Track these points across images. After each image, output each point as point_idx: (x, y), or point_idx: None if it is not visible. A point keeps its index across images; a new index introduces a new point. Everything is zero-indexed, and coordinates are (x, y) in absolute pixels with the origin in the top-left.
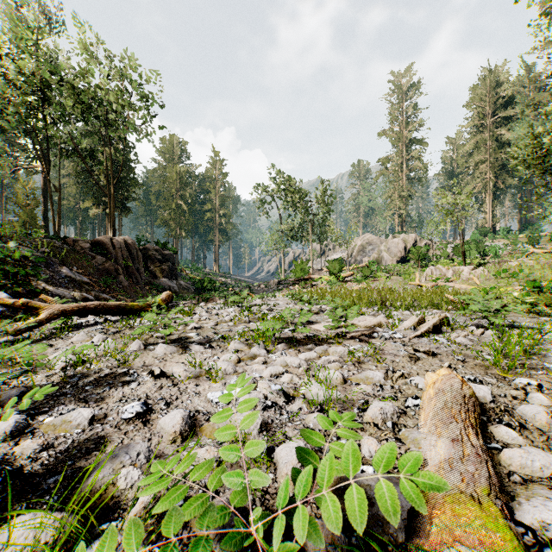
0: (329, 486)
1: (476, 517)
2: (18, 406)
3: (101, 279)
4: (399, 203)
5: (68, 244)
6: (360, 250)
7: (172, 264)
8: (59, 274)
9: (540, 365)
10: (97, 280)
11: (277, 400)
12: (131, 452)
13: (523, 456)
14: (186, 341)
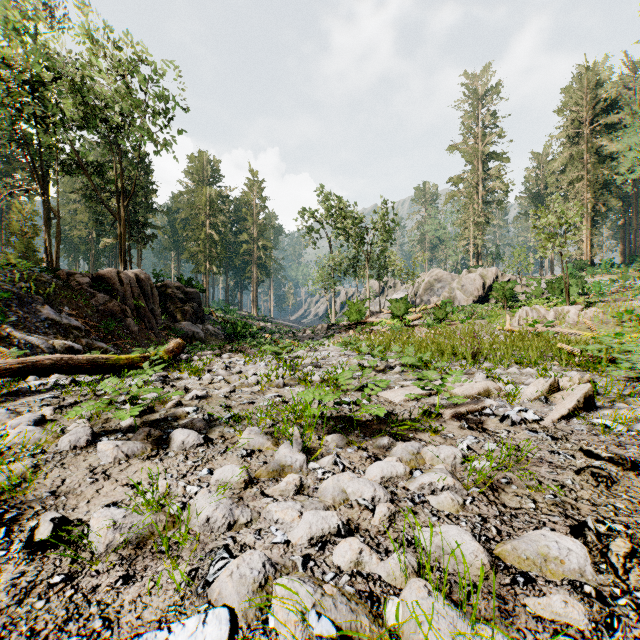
0: None
1: None
2: None
3: (101, 323)
4: (475, 231)
5: (60, 278)
6: (426, 288)
7: (197, 304)
8: (38, 316)
9: None
10: (96, 324)
11: None
12: None
13: None
14: (172, 424)
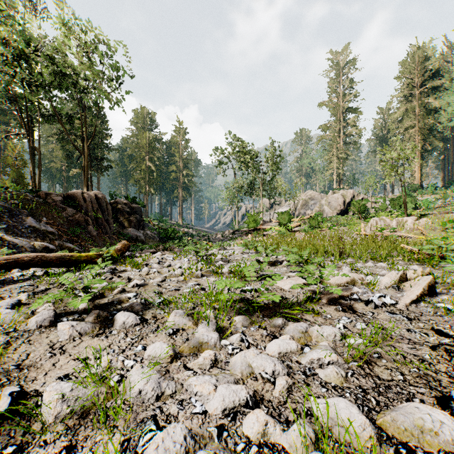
0: None
1: None
2: None
3: (70, 229)
4: (337, 163)
5: (40, 197)
6: (303, 204)
7: (139, 216)
8: (23, 224)
9: None
10: (66, 230)
11: None
12: None
13: None
14: (117, 307)
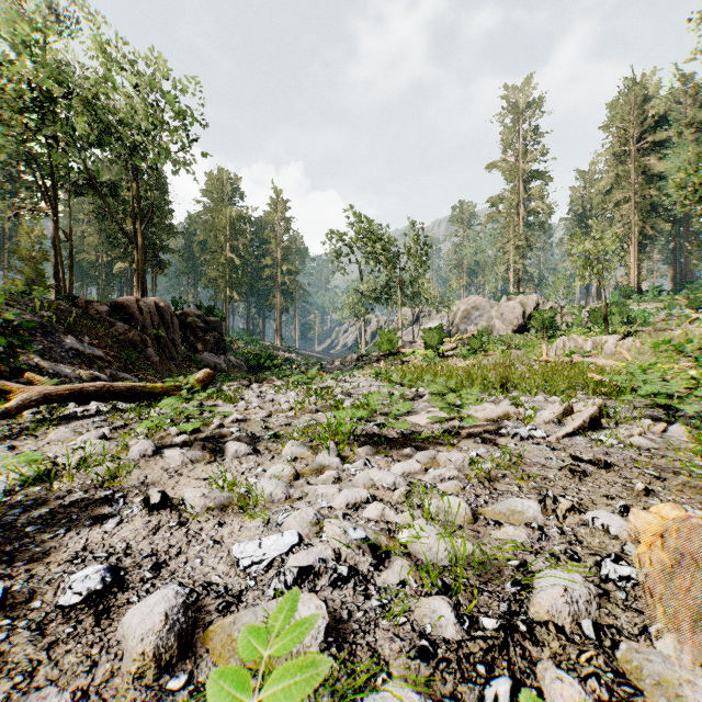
0: None
1: None
2: None
3: (122, 353)
4: (515, 255)
5: (79, 306)
6: (463, 317)
7: (218, 334)
8: (62, 346)
9: None
10: (117, 355)
11: (358, 561)
12: None
13: None
14: (220, 441)
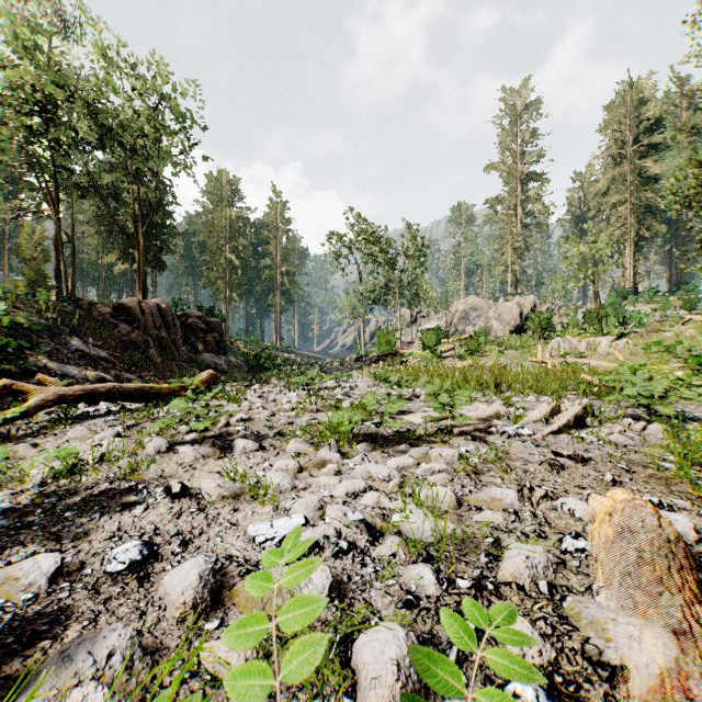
0: None
1: None
2: None
3: (125, 354)
4: (513, 256)
5: (82, 308)
6: (462, 317)
7: (219, 335)
8: (68, 347)
9: None
10: (120, 356)
11: (356, 538)
12: (98, 650)
13: None
14: (228, 438)
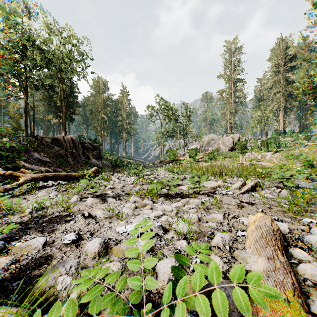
0: (191, 288)
1: (287, 311)
2: (1, 235)
3: (57, 160)
4: (230, 116)
5: (38, 139)
6: (207, 143)
7: (98, 151)
8: (33, 157)
9: (316, 210)
10: (55, 160)
11: (158, 232)
12: (66, 265)
13: (313, 269)
14: (105, 195)
